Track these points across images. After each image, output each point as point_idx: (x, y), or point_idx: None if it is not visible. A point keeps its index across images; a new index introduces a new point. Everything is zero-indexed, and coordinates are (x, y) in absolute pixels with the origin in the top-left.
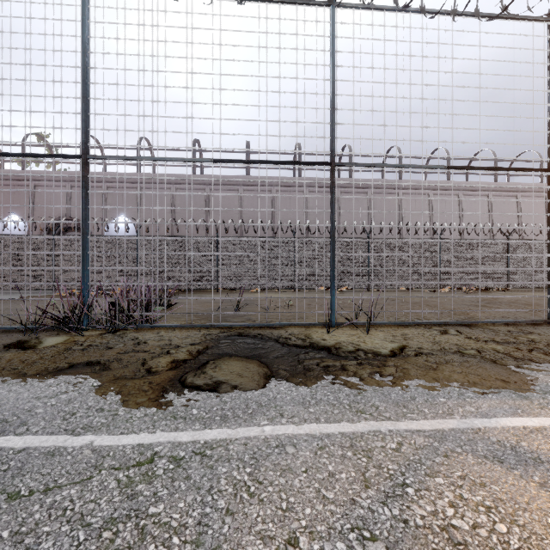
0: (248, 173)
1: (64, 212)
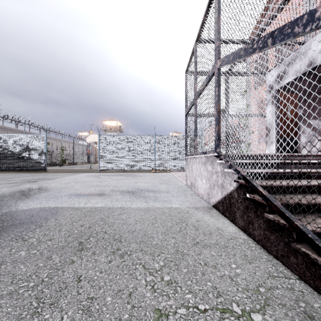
0: None
1: None
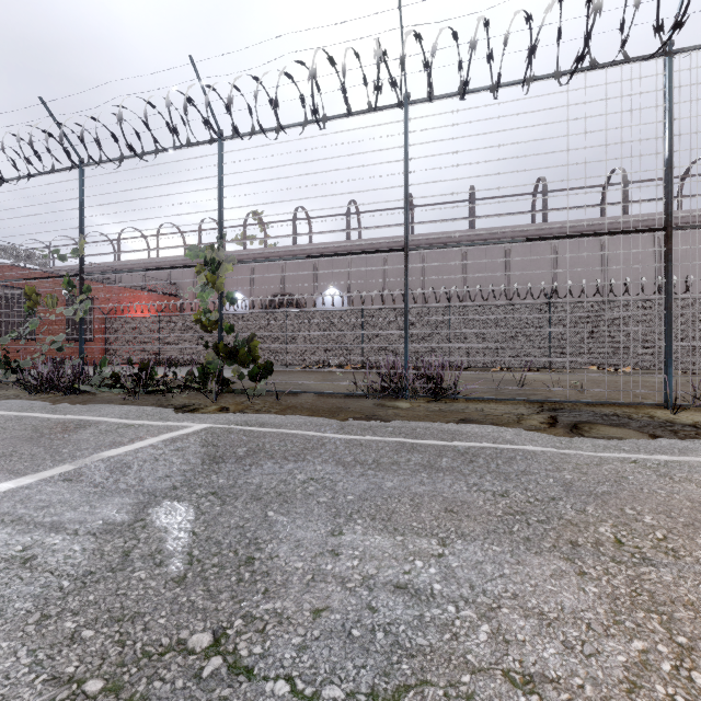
0: (474, 225)
1: (278, 288)
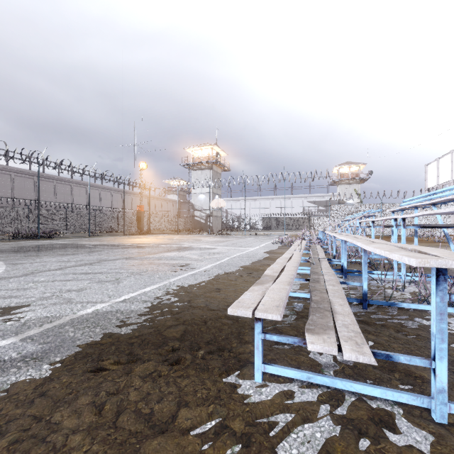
0: None
1: None
